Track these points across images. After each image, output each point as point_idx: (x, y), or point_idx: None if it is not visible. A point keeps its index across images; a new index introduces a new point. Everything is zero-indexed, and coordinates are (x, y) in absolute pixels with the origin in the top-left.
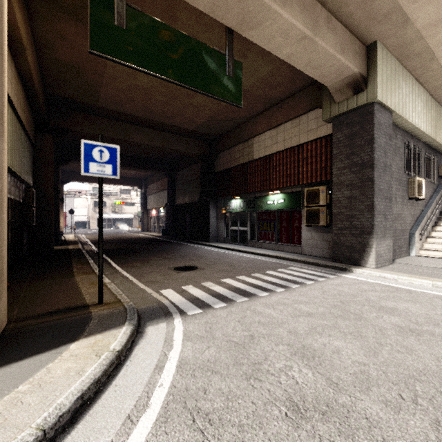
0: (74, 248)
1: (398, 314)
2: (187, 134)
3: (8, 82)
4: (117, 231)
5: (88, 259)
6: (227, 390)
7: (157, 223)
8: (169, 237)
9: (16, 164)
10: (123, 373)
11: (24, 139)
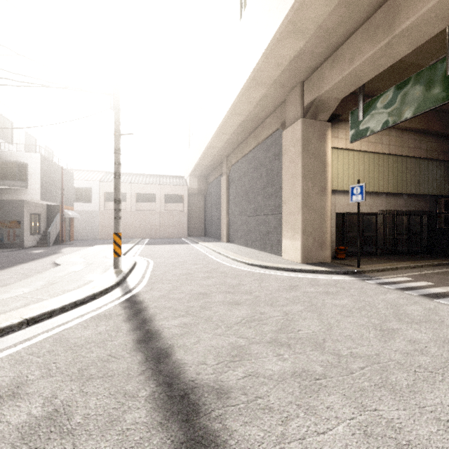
0: None
1: (443, 345)
2: None
3: (383, 146)
4: None
5: None
6: (302, 281)
7: None
8: None
9: (406, 188)
10: (308, 274)
11: (427, 164)
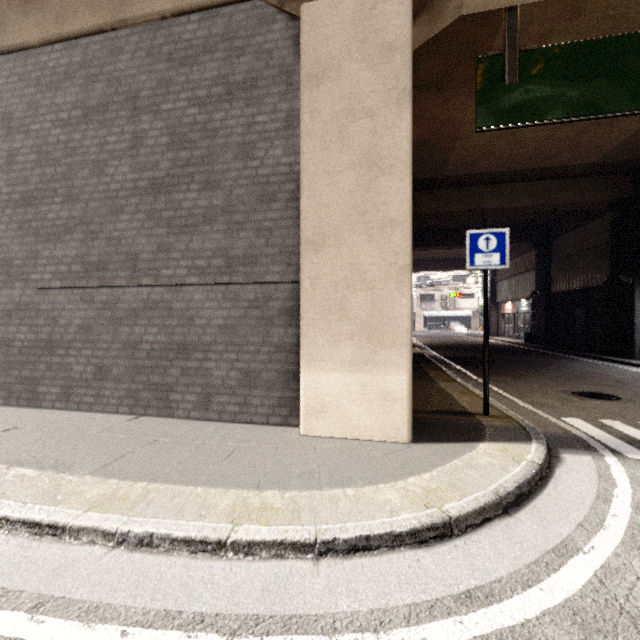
0: (413, 352)
1: None
2: (582, 172)
3: None
4: (450, 333)
5: (438, 365)
6: None
7: (515, 323)
8: (539, 345)
9: None
10: (552, 488)
11: None
